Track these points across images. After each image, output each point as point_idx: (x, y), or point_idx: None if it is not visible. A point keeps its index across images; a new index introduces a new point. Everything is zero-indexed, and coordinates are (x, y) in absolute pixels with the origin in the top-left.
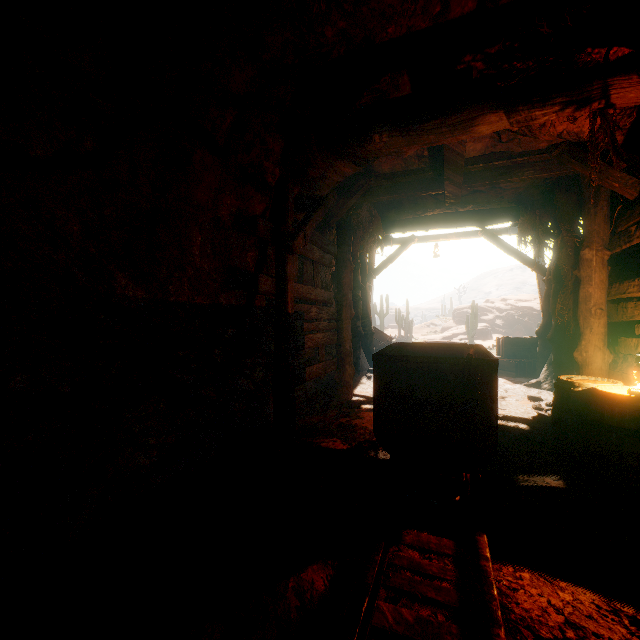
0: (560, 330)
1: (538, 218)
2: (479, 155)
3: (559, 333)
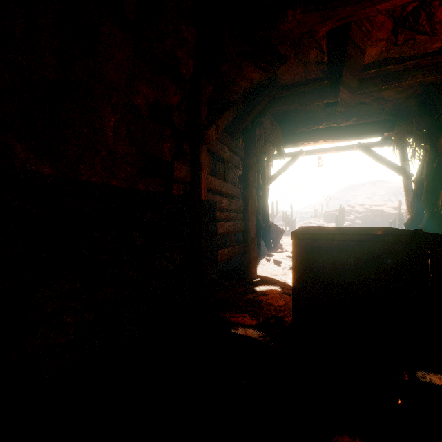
0: (432, 221)
1: (415, 125)
2: (372, 62)
3: (431, 223)
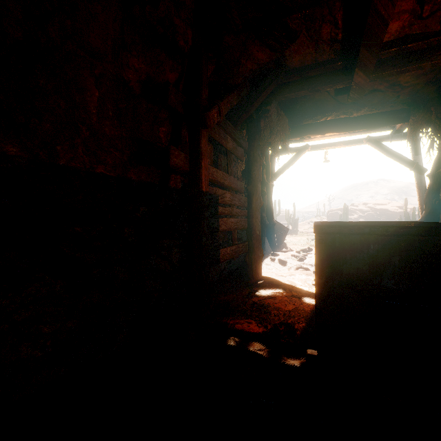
0: None
1: (433, 114)
2: (392, 39)
3: None
